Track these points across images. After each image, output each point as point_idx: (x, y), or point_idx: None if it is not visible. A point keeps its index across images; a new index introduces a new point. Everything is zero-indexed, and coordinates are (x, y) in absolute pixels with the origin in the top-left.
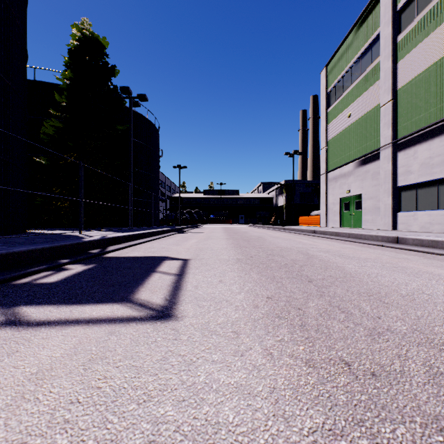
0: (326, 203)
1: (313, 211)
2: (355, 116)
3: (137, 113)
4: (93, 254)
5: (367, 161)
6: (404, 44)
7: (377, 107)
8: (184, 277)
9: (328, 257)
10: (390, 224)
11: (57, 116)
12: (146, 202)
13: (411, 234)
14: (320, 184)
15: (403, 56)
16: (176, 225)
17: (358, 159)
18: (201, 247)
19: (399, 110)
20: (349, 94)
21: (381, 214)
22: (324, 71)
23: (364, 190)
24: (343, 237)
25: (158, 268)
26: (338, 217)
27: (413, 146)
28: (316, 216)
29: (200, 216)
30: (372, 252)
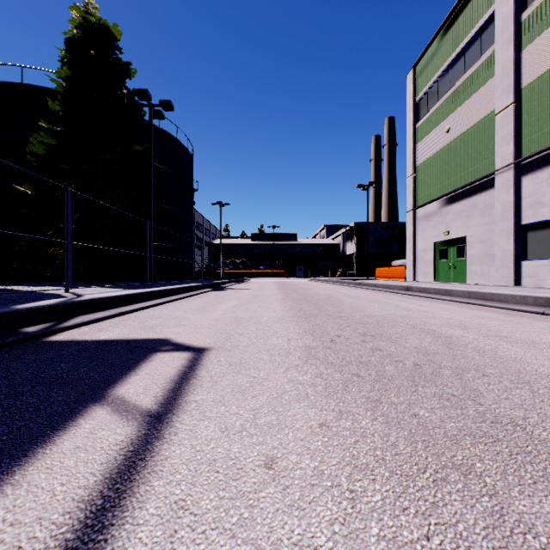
0: (414, 250)
1: (395, 261)
2: (456, 131)
3: (162, 131)
4: (19, 336)
5: (474, 191)
6: (532, 22)
7: (490, 116)
8: (161, 435)
9: (485, 343)
10: (511, 277)
11: (52, 131)
12: (174, 249)
13: None
14: (399, 227)
15: (531, 40)
16: (215, 278)
17: (461, 188)
18: (240, 316)
19: (524, 117)
20: (448, 100)
21: (497, 264)
22: (411, 74)
23: (470, 231)
24: (459, 297)
25: (119, 384)
26: (432, 268)
27: (546, 166)
28: (399, 266)
29: (247, 267)
30: (546, 327)
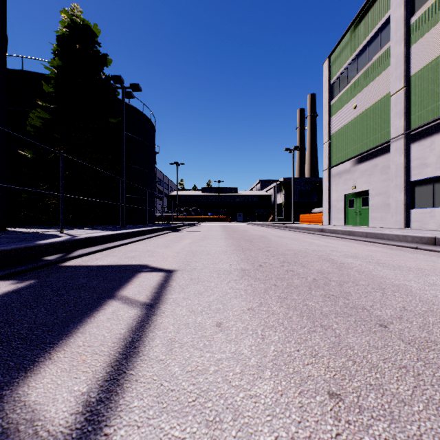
0: (329, 200)
1: (315, 209)
2: (361, 108)
3: (131, 106)
4: (44, 262)
5: (375, 154)
6: (418, 25)
7: (387, 97)
8: (155, 313)
9: (366, 267)
10: (403, 222)
11: (46, 108)
12: (141, 200)
13: (431, 233)
14: (319, 182)
15: (417, 39)
16: (173, 223)
17: (365, 152)
18: (195, 250)
19: (412, 98)
20: (355, 84)
21: (392, 211)
22: (327, 62)
23: (372, 185)
24: (359, 237)
25: (122, 290)
26: (343, 214)
27: (429, 136)
28: (317, 213)
29: (197, 213)
30: (414, 257)
